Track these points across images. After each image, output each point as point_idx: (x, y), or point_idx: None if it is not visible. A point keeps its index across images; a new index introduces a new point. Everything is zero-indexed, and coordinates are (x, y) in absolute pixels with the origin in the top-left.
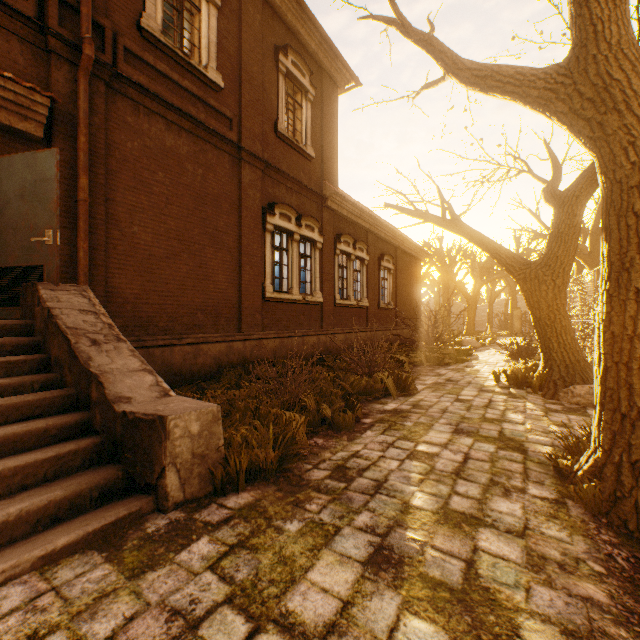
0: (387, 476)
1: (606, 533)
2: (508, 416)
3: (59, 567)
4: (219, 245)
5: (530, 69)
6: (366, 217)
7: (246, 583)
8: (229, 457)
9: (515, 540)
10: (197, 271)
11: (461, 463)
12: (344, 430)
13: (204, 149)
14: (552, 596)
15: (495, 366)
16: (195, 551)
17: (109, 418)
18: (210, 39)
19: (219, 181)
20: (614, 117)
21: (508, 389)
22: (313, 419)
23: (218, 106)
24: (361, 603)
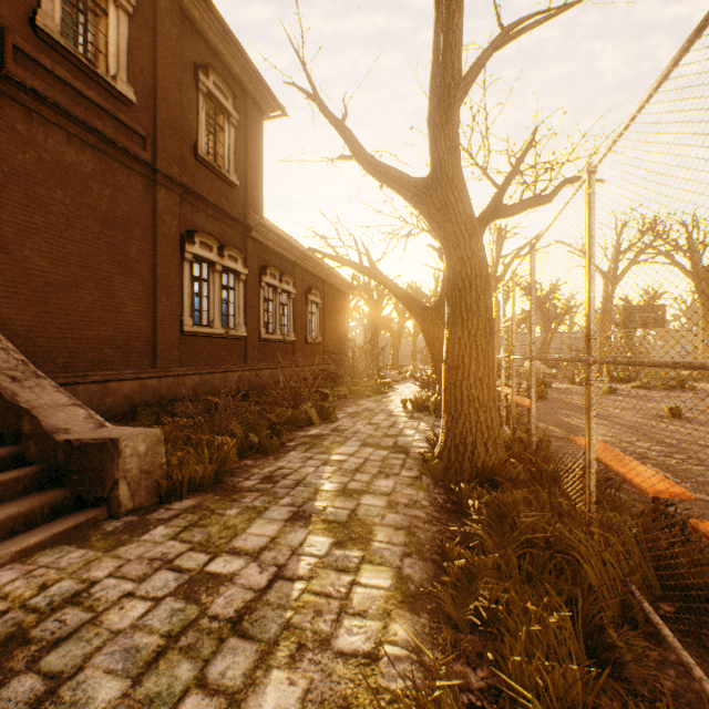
0: (305, 477)
1: (438, 489)
2: (404, 432)
3: (36, 557)
4: (130, 273)
5: (408, 176)
6: (293, 250)
7: (202, 541)
8: (172, 472)
9: (384, 498)
10: (104, 301)
11: (361, 464)
12: (271, 453)
13: (113, 167)
14: (396, 517)
15: (408, 396)
16: (156, 534)
17: (48, 448)
18: (120, 47)
19: (130, 203)
20: (450, 225)
21: (411, 413)
22: (242, 445)
23: (129, 122)
24: (283, 536)
